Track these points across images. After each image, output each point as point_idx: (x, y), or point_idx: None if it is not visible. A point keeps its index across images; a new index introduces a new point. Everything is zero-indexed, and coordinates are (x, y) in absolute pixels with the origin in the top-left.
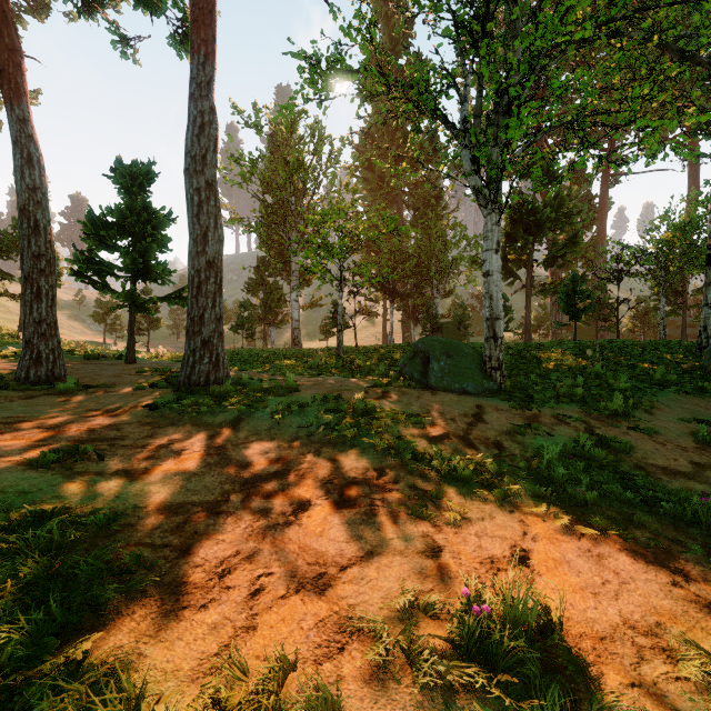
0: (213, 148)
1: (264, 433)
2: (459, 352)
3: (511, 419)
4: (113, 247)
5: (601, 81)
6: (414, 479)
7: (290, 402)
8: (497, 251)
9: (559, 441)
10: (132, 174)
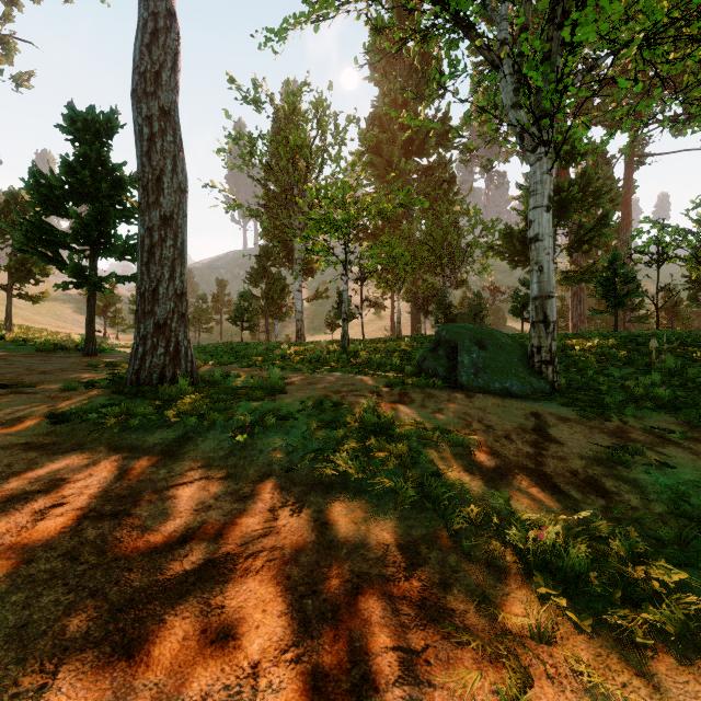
0: (172, 65)
1: (218, 465)
2: (494, 342)
3: (590, 435)
4: (65, 212)
5: (669, 5)
6: (478, 574)
7: (267, 411)
8: (548, 208)
9: (686, 477)
10: (88, 123)
